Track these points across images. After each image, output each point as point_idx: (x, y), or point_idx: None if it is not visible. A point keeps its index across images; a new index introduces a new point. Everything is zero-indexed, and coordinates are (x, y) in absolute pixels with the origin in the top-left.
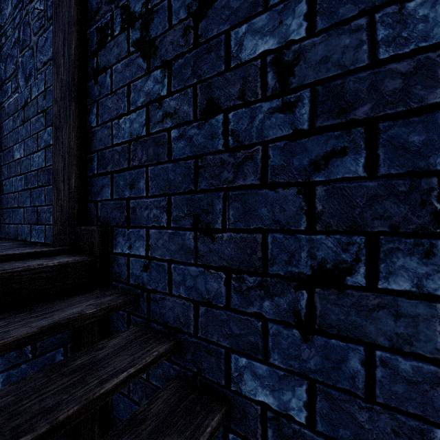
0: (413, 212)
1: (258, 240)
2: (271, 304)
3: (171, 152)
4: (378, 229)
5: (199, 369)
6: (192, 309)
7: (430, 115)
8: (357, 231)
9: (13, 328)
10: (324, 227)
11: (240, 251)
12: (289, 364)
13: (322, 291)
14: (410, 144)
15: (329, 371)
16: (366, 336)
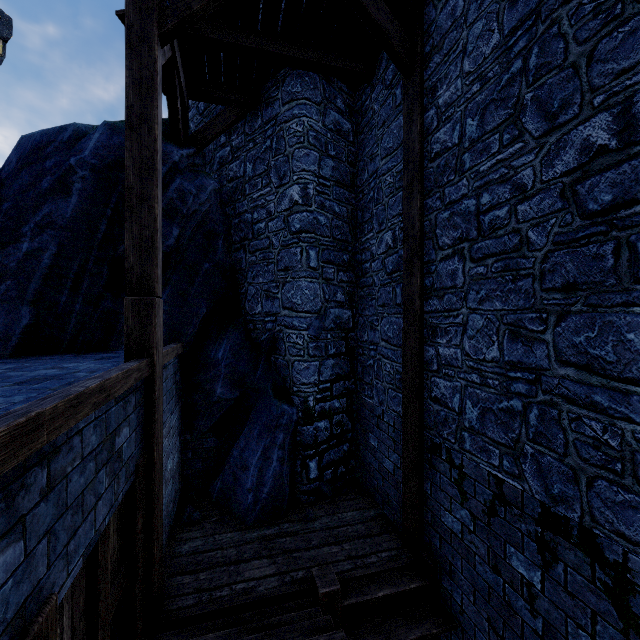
0: None
1: None
2: None
3: (475, 566)
4: None
5: None
6: None
7: None
8: None
9: (407, 630)
10: None
11: None
12: None
13: None
14: None
15: None
16: None
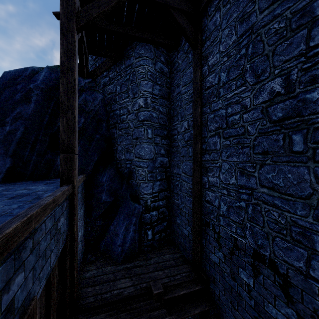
0: None
1: None
2: None
3: (225, 278)
4: None
5: None
6: None
7: None
8: None
9: (194, 309)
10: None
11: None
12: None
13: None
14: None
15: None
16: None
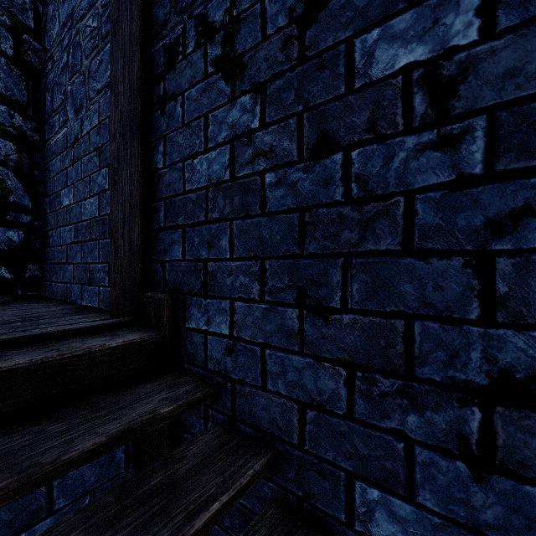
0: None
1: (398, 328)
2: (419, 421)
3: (265, 202)
4: None
5: (305, 493)
6: (295, 412)
7: None
8: None
9: (76, 435)
10: (510, 319)
11: (369, 341)
12: (449, 510)
13: (507, 412)
14: None
15: (520, 531)
16: None
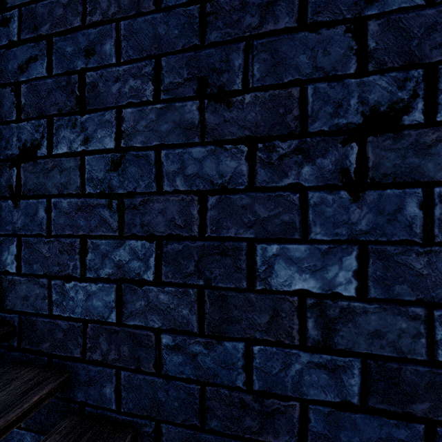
0: (68, 99)
1: None
2: None
3: None
4: (53, 113)
5: None
6: None
7: (75, 34)
8: (43, 116)
9: None
10: (26, 116)
11: None
12: (6, 230)
13: (25, 165)
14: (67, 53)
15: (29, 224)
16: (47, 191)
